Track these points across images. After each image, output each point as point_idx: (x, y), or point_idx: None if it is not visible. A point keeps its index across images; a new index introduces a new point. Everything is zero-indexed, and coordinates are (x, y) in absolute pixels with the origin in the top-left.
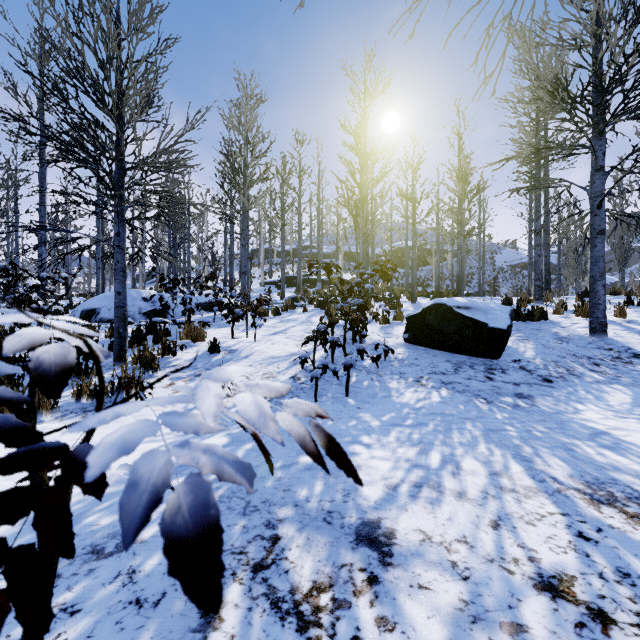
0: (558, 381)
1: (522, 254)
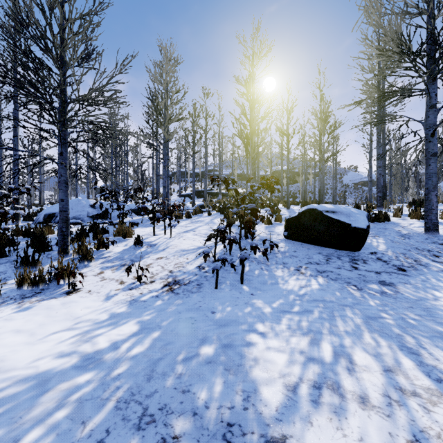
0: (410, 270)
1: (362, 175)
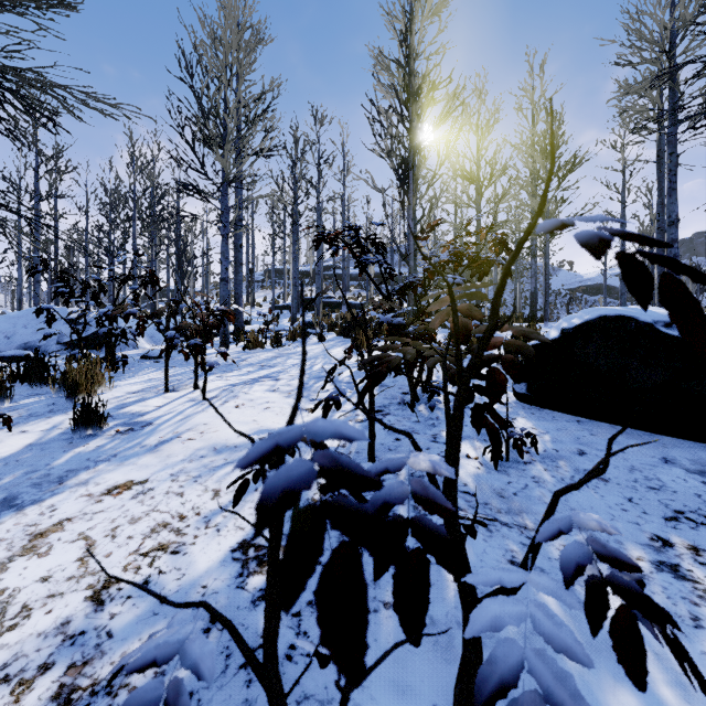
0: None
1: (581, 276)
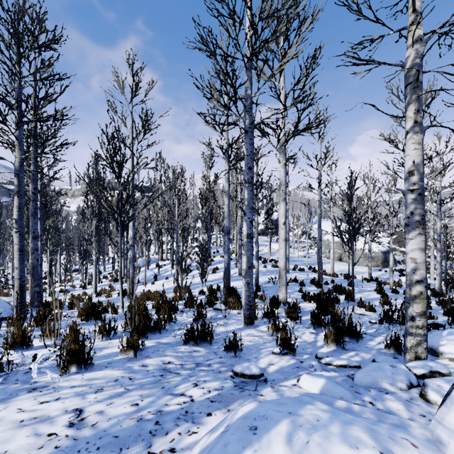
0: None
1: None
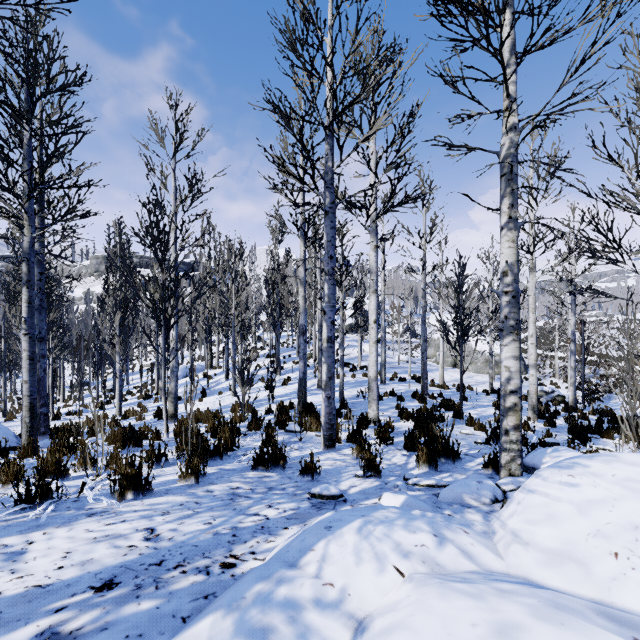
0: None
1: None
